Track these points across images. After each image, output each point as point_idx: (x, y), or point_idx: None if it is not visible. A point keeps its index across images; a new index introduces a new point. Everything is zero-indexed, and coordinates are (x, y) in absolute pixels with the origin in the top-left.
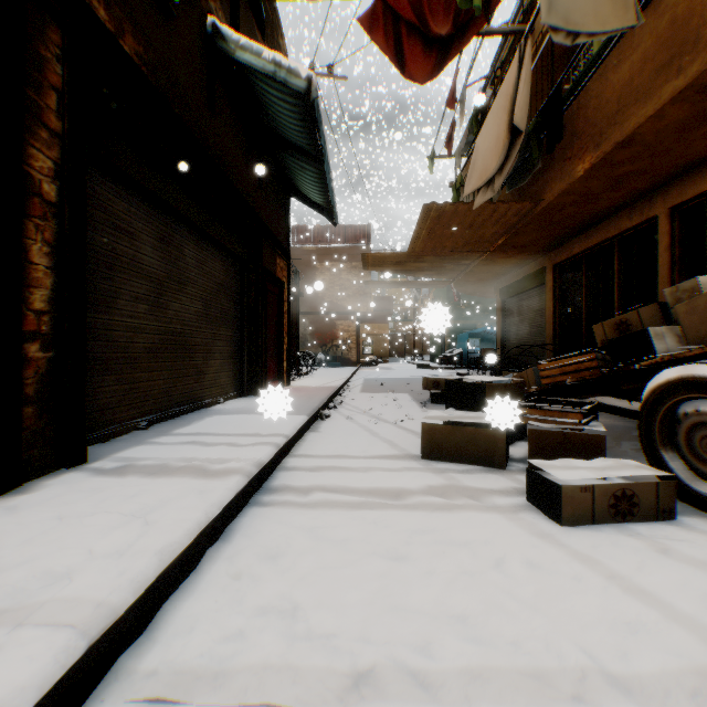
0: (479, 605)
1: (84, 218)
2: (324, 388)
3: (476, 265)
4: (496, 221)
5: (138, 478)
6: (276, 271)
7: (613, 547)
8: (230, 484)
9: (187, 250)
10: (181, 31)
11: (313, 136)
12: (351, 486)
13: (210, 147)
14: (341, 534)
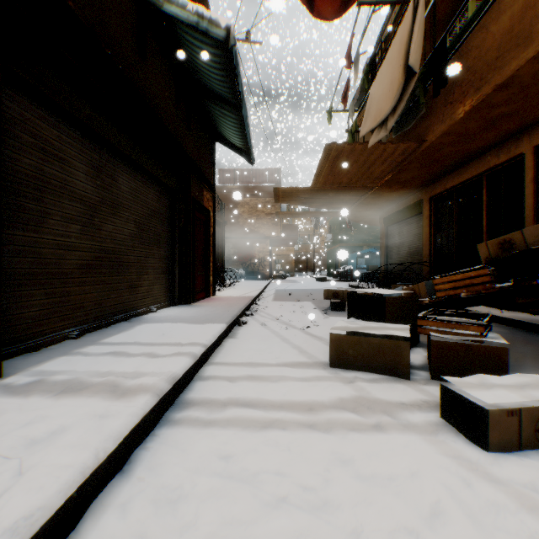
0: None
1: None
2: (242, 298)
3: (366, 198)
4: (385, 160)
5: (43, 399)
6: (203, 201)
7: None
8: (136, 406)
9: (121, 178)
10: None
11: (232, 85)
12: (264, 399)
13: (141, 89)
14: (253, 465)
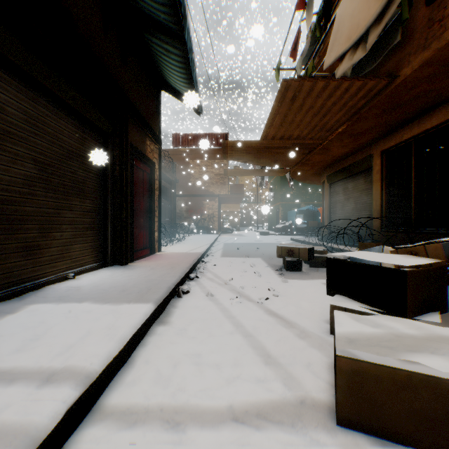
0: None
1: None
2: (189, 255)
3: (313, 154)
4: (343, 106)
5: None
6: (146, 151)
7: None
8: None
9: (4, 95)
10: None
11: (172, 1)
12: None
13: None
14: None
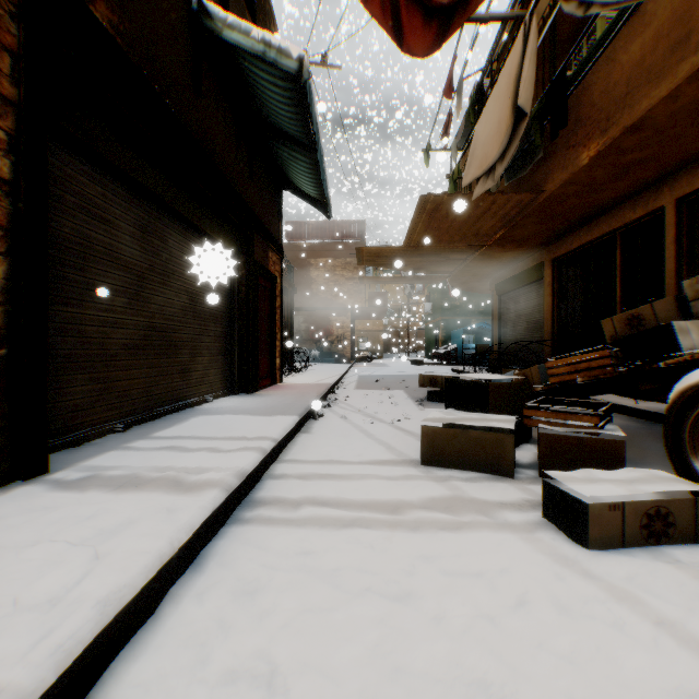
0: (504, 668)
1: (45, 198)
2: (317, 385)
3: (473, 260)
4: (495, 213)
5: (101, 493)
6: (268, 265)
7: (652, 578)
8: (205, 501)
9: (171, 240)
10: (163, 5)
11: (305, 123)
12: (345, 498)
13: (196, 132)
14: (333, 561)
